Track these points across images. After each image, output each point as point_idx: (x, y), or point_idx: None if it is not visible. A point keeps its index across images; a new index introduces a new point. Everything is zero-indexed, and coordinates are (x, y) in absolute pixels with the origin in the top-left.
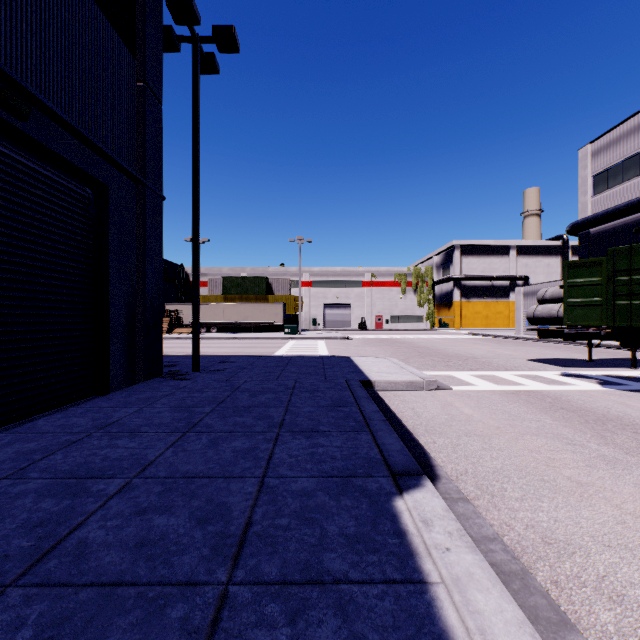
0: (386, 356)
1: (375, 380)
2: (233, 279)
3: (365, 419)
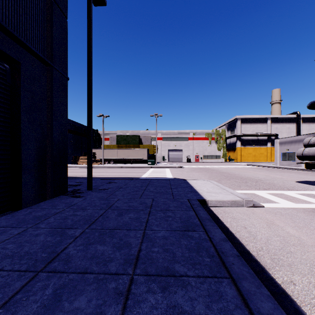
0: (206, 178)
1: (208, 199)
2: (122, 136)
3: (218, 252)
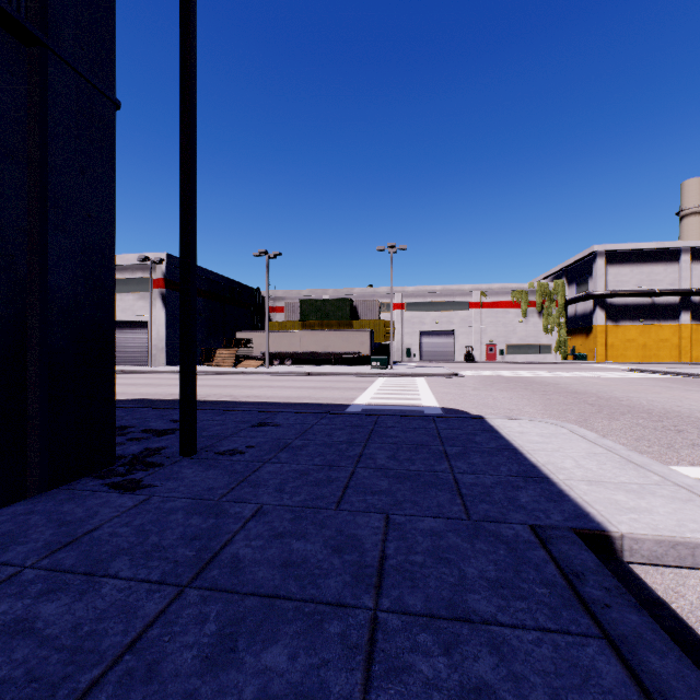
0: (539, 412)
1: (623, 532)
2: (312, 302)
3: None
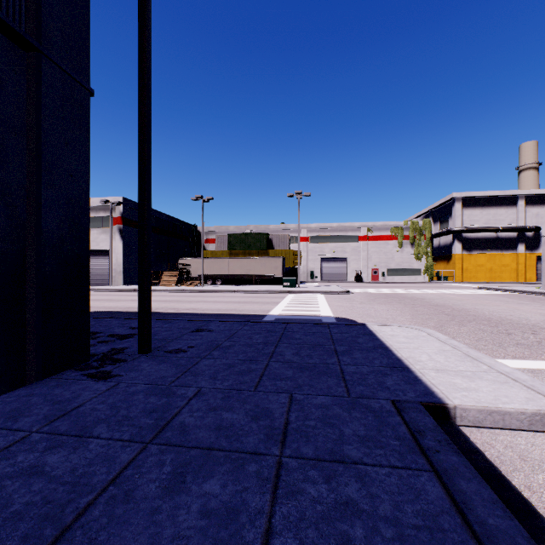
0: (408, 320)
1: (456, 404)
2: (237, 236)
3: None
